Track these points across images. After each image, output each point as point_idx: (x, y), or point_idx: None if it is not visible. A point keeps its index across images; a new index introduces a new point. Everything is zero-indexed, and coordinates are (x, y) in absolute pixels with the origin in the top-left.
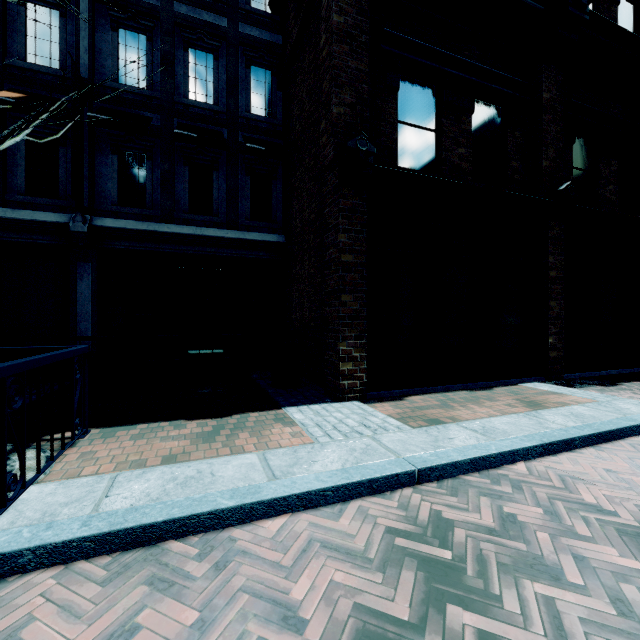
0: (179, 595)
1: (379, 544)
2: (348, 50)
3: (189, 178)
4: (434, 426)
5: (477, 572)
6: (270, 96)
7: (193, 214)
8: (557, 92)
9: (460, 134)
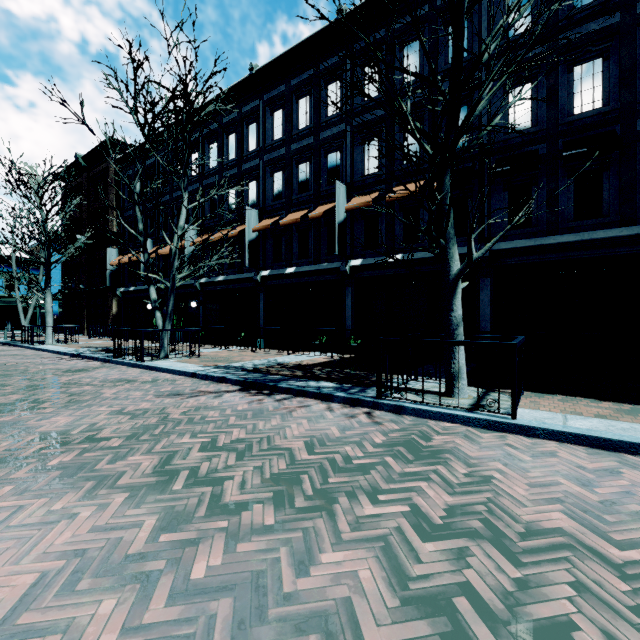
0: None
1: None
2: None
3: (573, 188)
4: None
5: None
6: None
7: (578, 221)
8: None
9: None
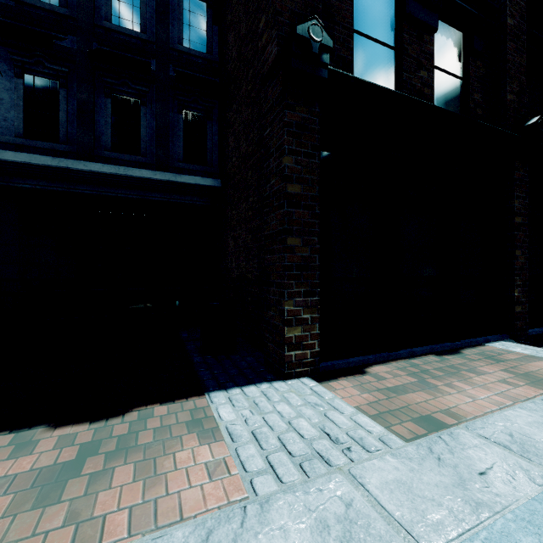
0: None
1: None
2: None
3: (112, 112)
4: (436, 435)
5: None
6: (205, 30)
7: (116, 152)
8: (520, 20)
9: (422, 54)
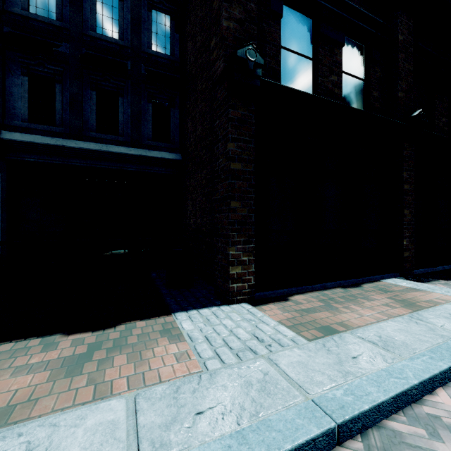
0: None
1: None
2: None
3: (96, 102)
4: (329, 337)
5: None
6: (169, 37)
7: (100, 133)
8: (408, 36)
9: (333, 63)
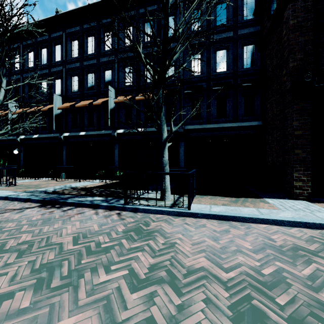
0: (238, 229)
1: (306, 237)
2: (299, 34)
3: (216, 104)
4: None
5: None
6: (253, 56)
7: (218, 118)
8: None
9: None
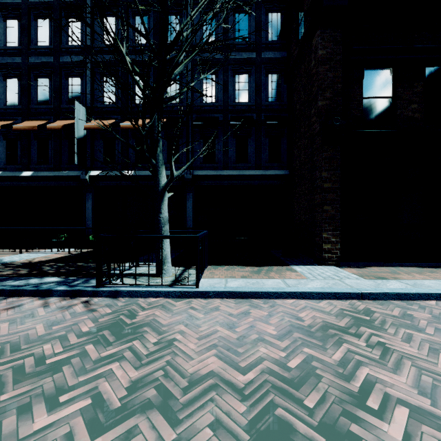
0: (260, 309)
1: (336, 311)
2: (328, 68)
3: (235, 144)
4: (380, 280)
5: (379, 323)
6: (280, 89)
7: (238, 163)
8: None
9: (413, 95)
